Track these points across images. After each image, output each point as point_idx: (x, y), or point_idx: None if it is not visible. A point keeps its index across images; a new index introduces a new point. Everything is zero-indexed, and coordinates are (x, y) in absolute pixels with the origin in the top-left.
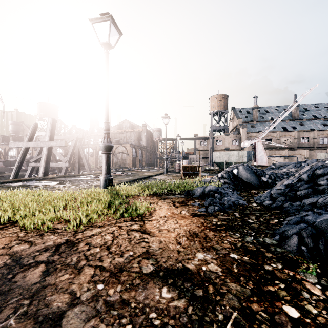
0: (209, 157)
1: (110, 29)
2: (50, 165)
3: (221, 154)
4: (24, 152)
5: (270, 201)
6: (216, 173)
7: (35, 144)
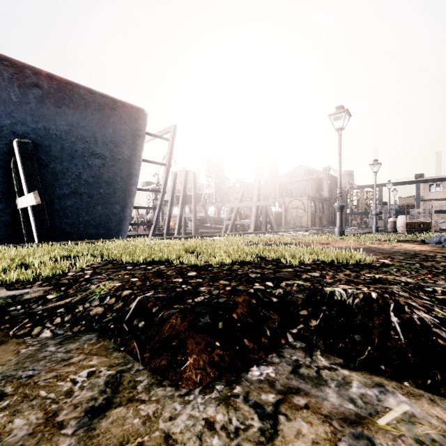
0: None
1: (342, 115)
2: (242, 222)
3: None
4: (236, 211)
5: None
6: None
7: (245, 204)
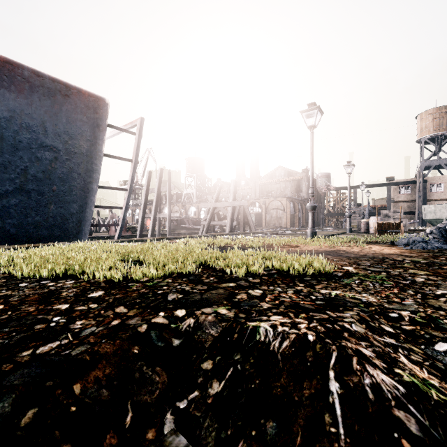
0: (417, 211)
1: (314, 112)
2: (219, 223)
3: (437, 208)
4: (212, 211)
5: None
6: None
7: (221, 204)
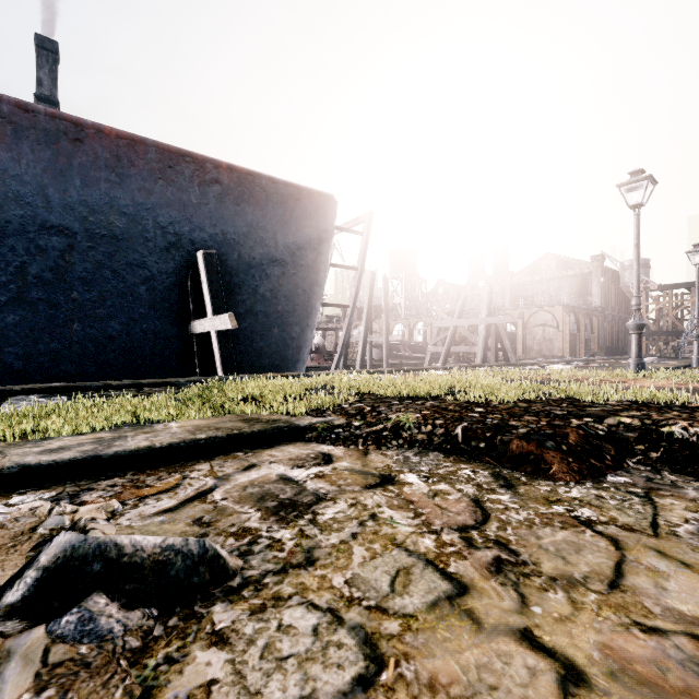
0: None
1: (641, 183)
2: (457, 349)
3: None
4: (453, 333)
5: None
6: None
7: (467, 322)
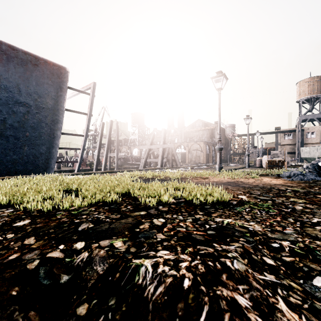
0: (296, 152)
1: (221, 78)
2: (154, 160)
3: (311, 149)
4: (148, 152)
5: None
6: None
7: (154, 146)
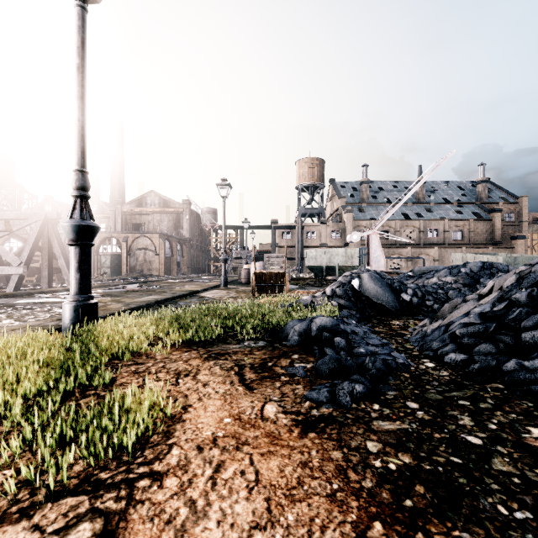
0: (297, 257)
1: None
2: None
3: (318, 253)
4: None
5: (461, 355)
6: (311, 286)
7: None
